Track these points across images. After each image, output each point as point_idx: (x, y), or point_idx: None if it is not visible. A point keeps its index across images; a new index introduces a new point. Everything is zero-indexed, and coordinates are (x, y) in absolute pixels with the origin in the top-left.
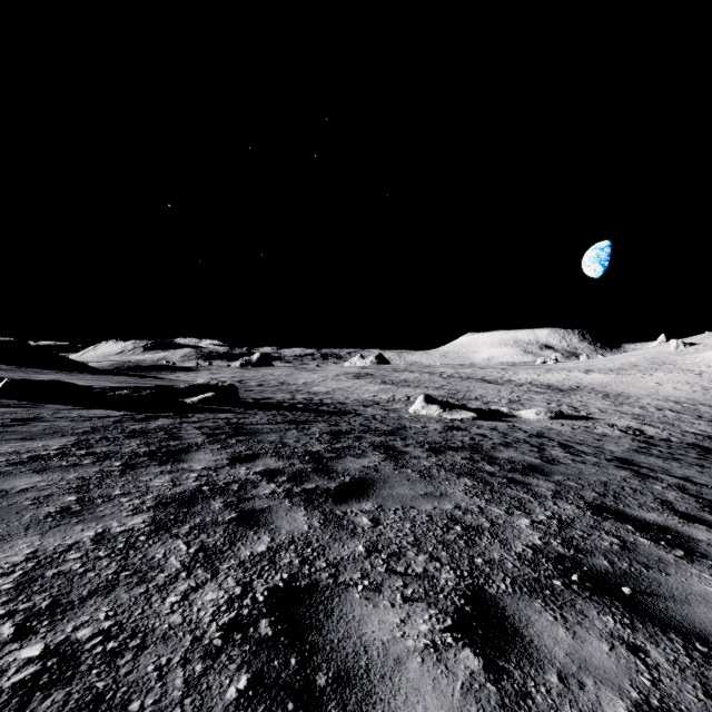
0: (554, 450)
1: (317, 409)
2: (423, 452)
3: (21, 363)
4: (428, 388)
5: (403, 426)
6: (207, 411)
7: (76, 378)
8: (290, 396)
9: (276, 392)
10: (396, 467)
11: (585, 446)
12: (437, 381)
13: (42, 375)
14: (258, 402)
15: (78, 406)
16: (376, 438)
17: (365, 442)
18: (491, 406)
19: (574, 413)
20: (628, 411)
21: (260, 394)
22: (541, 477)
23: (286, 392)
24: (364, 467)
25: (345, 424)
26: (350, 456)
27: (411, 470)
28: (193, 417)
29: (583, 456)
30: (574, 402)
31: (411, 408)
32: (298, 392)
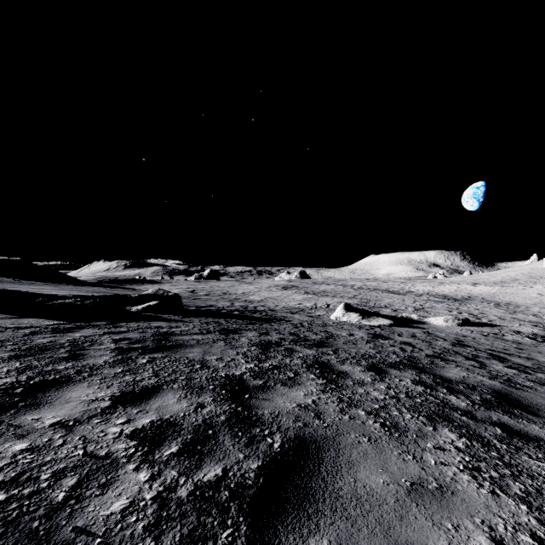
0: (494, 363)
1: (250, 316)
2: (364, 372)
3: (23, 276)
4: (344, 298)
5: (330, 334)
6: (145, 319)
7: (56, 288)
8: (230, 304)
9: (219, 300)
10: (342, 406)
11: (517, 358)
12: (350, 291)
13: (30, 286)
14: (200, 309)
15: (14, 315)
16: (307, 352)
17: (296, 357)
18: (400, 313)
19: (476, 320)
20: (524, 318)
21: (205, 302)
22: (536, 420)
23: (227, 300)
24: (300, 408)
25: (275, 333)
26: (281, 384)
27: (363, 410)
28: (123, 327)
29: (533, 373)
30: (472, 310)
31: (332, 315)
32: (237, 300)
